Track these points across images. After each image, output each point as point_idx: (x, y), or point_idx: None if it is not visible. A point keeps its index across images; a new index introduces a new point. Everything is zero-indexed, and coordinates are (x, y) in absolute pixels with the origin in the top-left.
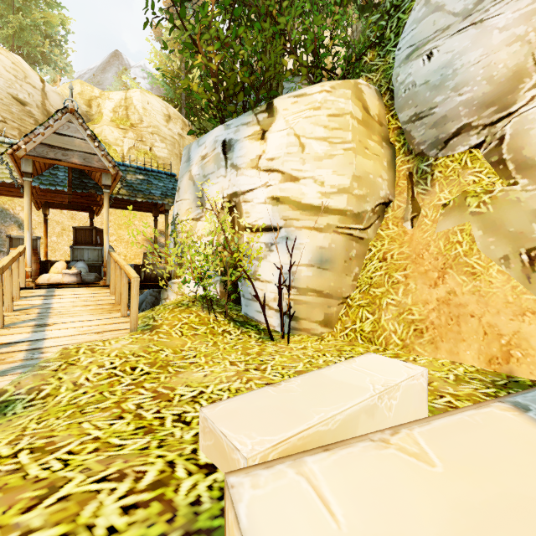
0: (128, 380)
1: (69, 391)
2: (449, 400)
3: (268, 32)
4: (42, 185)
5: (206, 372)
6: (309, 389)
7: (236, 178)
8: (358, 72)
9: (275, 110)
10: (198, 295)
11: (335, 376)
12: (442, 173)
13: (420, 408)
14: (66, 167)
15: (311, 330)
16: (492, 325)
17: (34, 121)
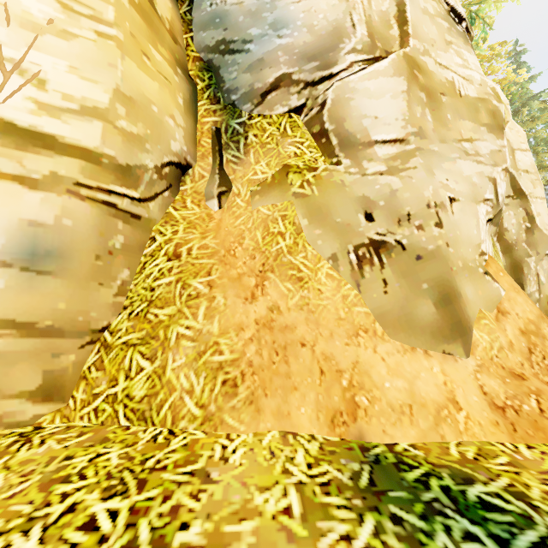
0: None
1: None
2: None
3: None
4: None
5: None
6: None
7: None
8: None
9: None
10: None
11: None
12: (258, 138)
13: None
14: None
15: (6, 416)
16: (328, 356)
17: None
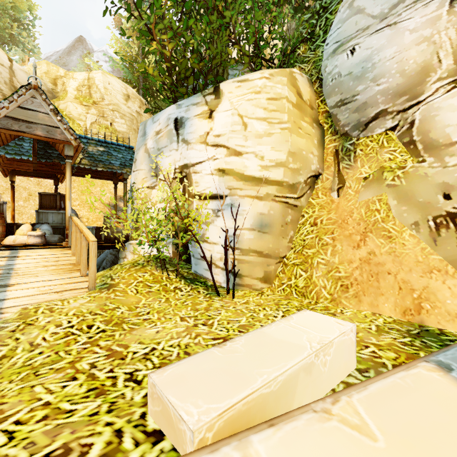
0: (84, 339)
1: (26, 352)
2: (373, 350)
3: (215, 24)
4: (8, 154)
5: (158, 328)
6: (252, 349)
7: (187, 152)
8: (292, 62)
9: (221, 93)
10: (152, 256)
11: (275, 334)
12: (363, 151)
13: (349, 360)
14: (31, 139)
15: (253, 286)
16: (405, 281)
17: (2, 95)
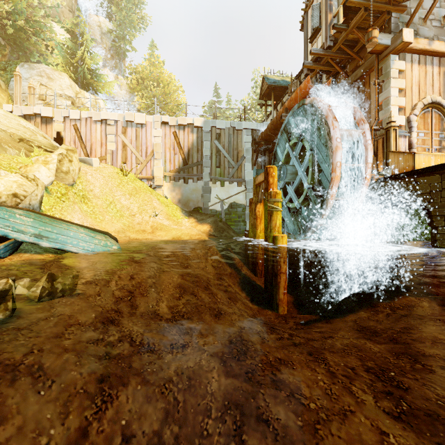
0: None
1: None
2: None
3: None
4: None
5: None
6: None
7: None
8: None
9: None
10: None
11: None
12: None
13: None
14: None
15: None
16: None
17: None
